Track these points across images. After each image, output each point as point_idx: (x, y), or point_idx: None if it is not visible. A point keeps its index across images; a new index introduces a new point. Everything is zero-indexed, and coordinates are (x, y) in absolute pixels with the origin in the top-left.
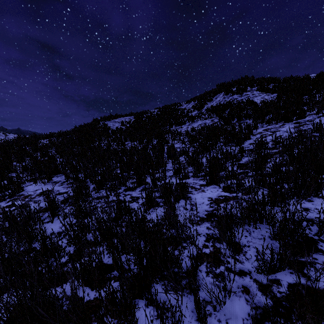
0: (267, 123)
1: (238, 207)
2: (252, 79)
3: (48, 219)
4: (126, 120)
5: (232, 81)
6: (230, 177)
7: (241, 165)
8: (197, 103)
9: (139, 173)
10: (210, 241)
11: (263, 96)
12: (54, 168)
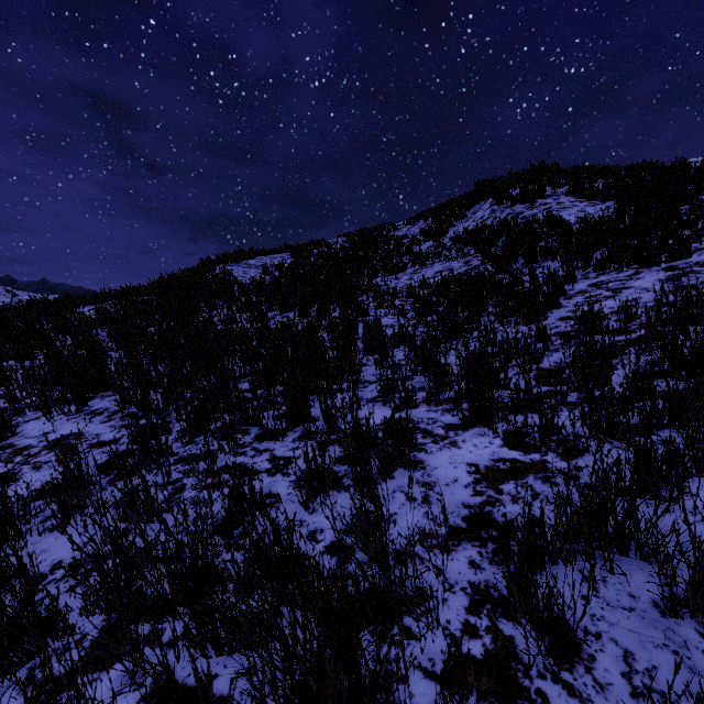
0: (596, 269)
1: (559, 511)
2: (556, 170)
3: (55, 521)
4: (273, 262)
5: (509, 174)
6: (523, 410)
7: (544, 373)
8: (432, 224)
9: (294, 396)
10: (483, 610)
11: (582, 207)
12: (96, 378)
